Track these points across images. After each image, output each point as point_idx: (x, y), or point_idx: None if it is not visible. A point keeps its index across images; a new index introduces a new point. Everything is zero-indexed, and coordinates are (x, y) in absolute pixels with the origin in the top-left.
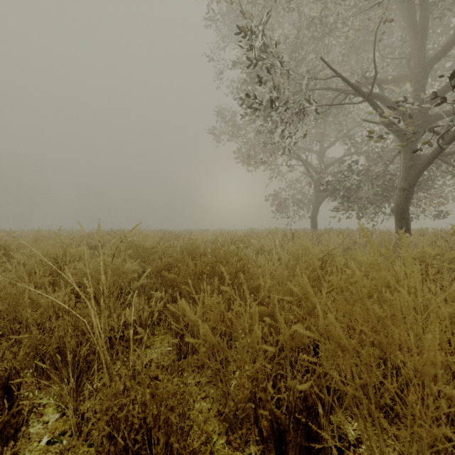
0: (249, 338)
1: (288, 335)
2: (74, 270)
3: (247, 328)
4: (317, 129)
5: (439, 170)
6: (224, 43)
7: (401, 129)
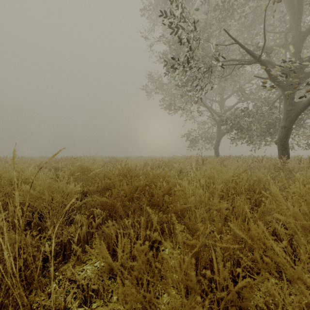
0: (186, 306)
1: (235, 295)
2: (21, 192)
3: (182, 290)
4: (219, 86)
5: (308, 113)
6: (153, 24)
7: (283, 82)
